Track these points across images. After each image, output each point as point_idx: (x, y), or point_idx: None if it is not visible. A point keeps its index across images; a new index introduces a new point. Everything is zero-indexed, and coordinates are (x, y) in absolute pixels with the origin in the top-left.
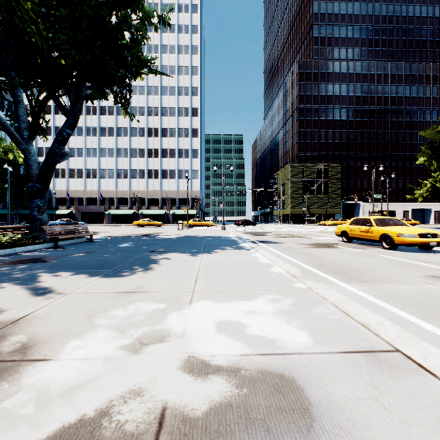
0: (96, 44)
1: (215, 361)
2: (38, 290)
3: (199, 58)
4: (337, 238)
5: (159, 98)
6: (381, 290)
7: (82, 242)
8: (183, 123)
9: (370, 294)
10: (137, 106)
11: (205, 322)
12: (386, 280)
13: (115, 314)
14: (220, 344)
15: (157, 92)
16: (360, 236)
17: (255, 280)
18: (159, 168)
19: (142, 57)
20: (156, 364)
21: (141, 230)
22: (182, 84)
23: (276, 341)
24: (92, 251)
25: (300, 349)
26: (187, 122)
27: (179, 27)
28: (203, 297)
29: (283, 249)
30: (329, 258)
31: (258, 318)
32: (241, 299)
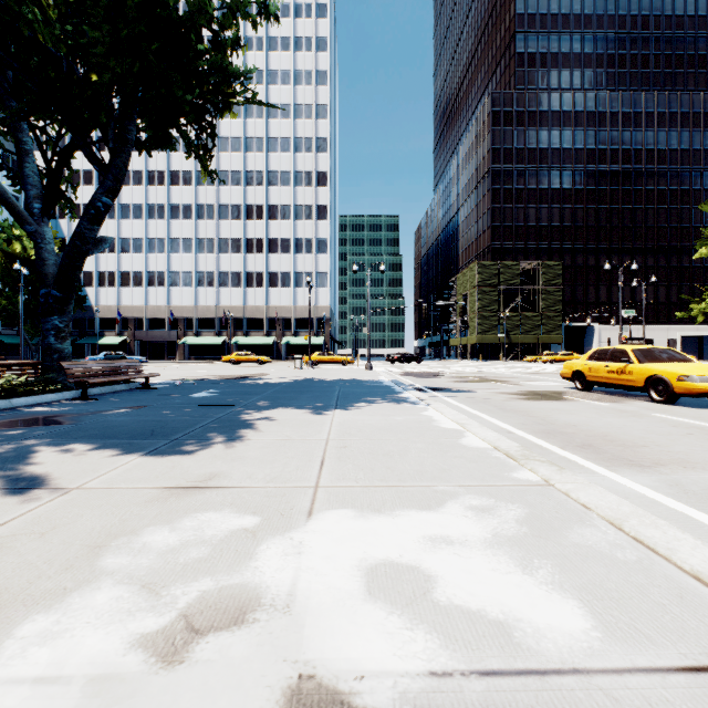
0: (151, 48)
1: (367, 695)
2: (18, 482)
3: (329, 90)
4: (564, 384)
5: (265, 157)
6: (685, 485)
7: (131, 389)
8: (304, 196)
9: (667, 494)
10: (228, 170)
11: (339, 565)
12: (684, 462)
13: (150, 542)
14: (376, 636)
15: (261, 147)
16: (608, 380)
17: (435, 462)
18: (265, 270)
19: (230, 69)
20: (215, 703)
21: (233, 370)
22: (301, 133)
23: (511, 627)
24: (143, 406)
25: (577, 656)
26: (309, 195)
27: (297, 42)
28: (335, 500)
29: (475, 403)
30: (561, 418)
31: (455, 557)
32: (413, 506)
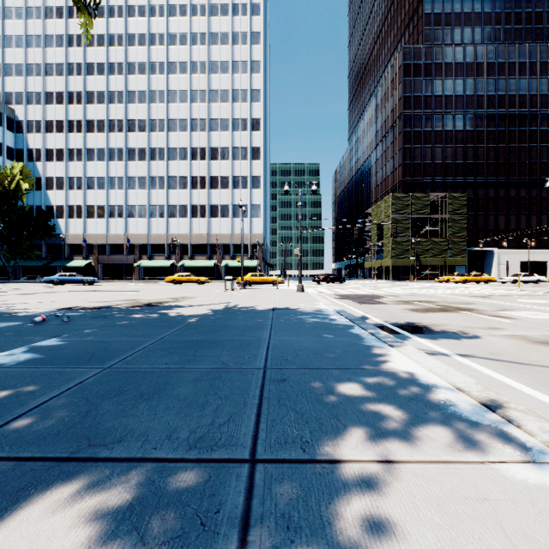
0: None
1: None
2: None
3: (262, 48)
4: None
5: (207, 106)
6: None
7: None
8: (240, 140)
9: None
10: (176, 118)
11: None
12: None
13: None
14: None
15: (204, 98)
16: None
17: None
18: (207, 203)
19: None
20: None
21: (162, 292)
22: (238, 86)
23: None
24: None
25: None
26: (245, 139)
27: (234, 8)
28: None
29: None
30: None
31: None
32: None
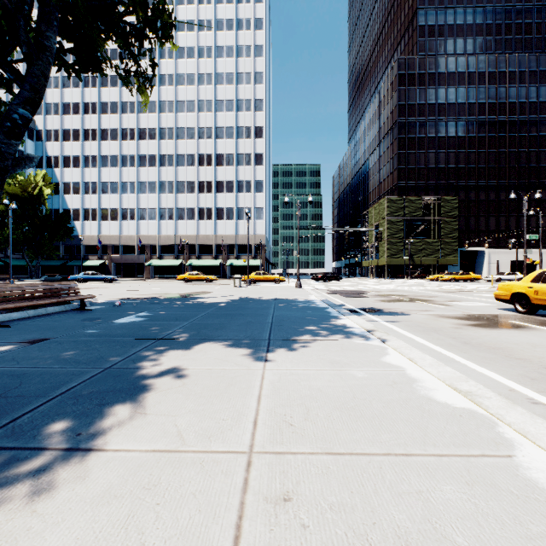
0: None
1: None
2: None
3: (265, 61)
4: (493, 305)
5: (213, 116)
6: None
7: (67, 310)
8: (244, 147)
9: None
10: (184, 126)
11: None
12: None
13: None
14: None
15: (211, 108)
16: None
17: None
18: (213, 206)
19: None
20: None
21: (182, 288)
22: (242, 96)
23: None
24: (44, 338)
25: None
26: (248, 146)
27: (239, 23)
28: None
29: (425, 332)
30: None
31: None
32: None
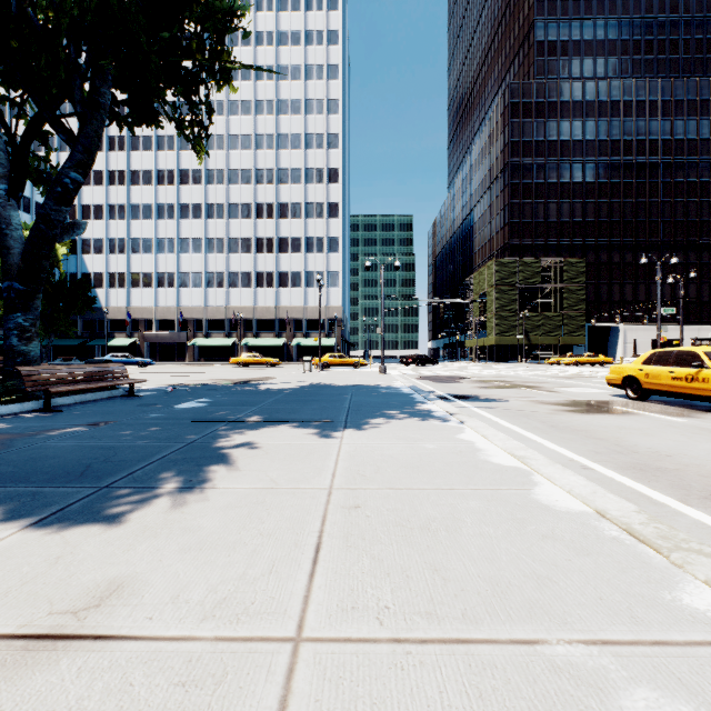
0: None
1: None
2: None
3: (341, 84)
4: (608, 391)
5: (275, 154)
6: None
7: (114, 397)
8: (315, 194)
9: None
10: (238, 168)
11: None
12: None
13: None
14: None
15: (272, 144)
16: (673, 389)
17: (515, 554)
18: (275, 270)
19: (216, 8)
20: None
21: (239, 373)
22: (312, 129)
23: None
24: (109, 421)
25: None
26: (320, 193)
27: (308, 35)
28: (332, 710)
29: (515, 417)
30: (640, 443)
31: None
32: None
